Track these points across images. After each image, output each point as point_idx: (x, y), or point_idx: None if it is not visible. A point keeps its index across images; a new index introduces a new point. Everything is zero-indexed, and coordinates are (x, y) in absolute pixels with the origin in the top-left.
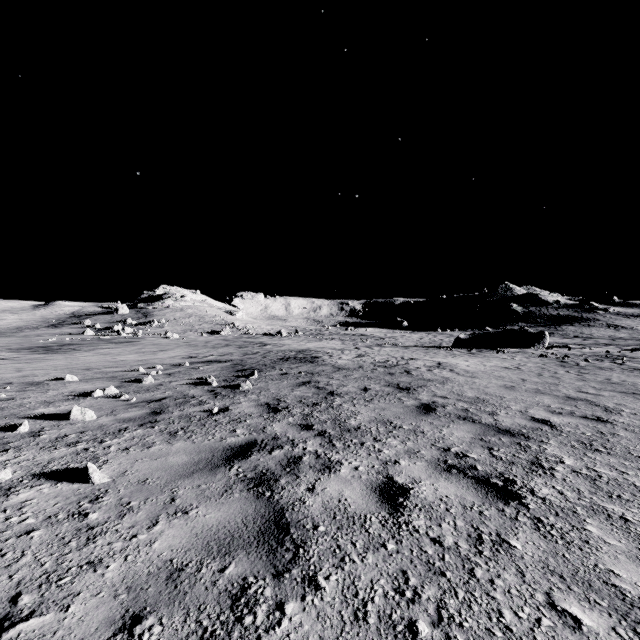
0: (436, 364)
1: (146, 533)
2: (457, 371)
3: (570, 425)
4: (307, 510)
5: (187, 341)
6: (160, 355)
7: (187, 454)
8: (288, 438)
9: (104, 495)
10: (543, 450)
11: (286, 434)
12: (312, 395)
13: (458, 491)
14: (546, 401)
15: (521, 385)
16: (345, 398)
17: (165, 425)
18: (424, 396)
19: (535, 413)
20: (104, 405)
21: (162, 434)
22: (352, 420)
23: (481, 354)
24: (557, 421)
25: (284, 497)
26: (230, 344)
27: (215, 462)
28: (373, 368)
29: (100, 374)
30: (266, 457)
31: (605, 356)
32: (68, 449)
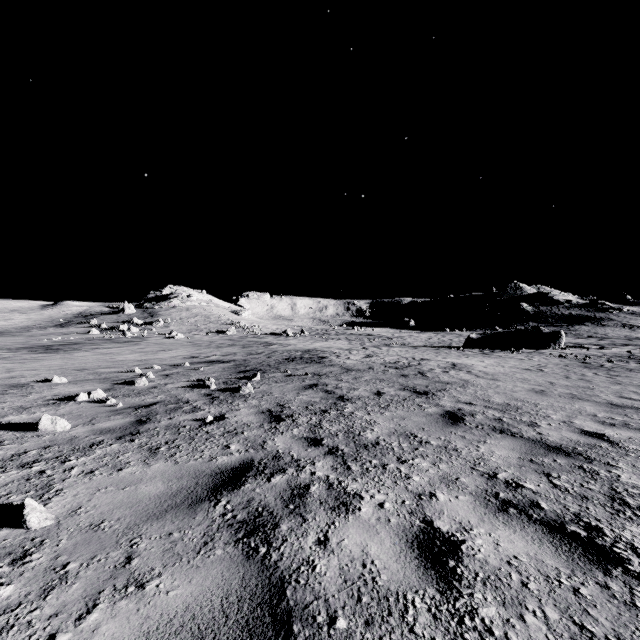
0: (450, 365)
1: (71, 630)
2: (475, 373)
3: (633, 441)
4: (318, 583)
5: (191, 341)
6: (161, 355)
7: (164, 481)
8: (292, 457)
9: (36, 550)
10: (617, 477)
11: (290, 452)
12: (320, 400)
13: (529, 547)
14: (589, 409)
15: (552, 389)
16: (357, 404)
17: (147, 438)
18: (446, 402)
19: (583, 424)
20: (85, 412)
21: (140, 451)
22: (368, 432)
23: (495, 354)
24: (614, 435)
25: (285, 557)
26: (235, 344)
27: (198, 494)
28: (384, 369)
29: (93, 375)
30: (264, 486)
31: (628, 357)
32: (19, 472)
